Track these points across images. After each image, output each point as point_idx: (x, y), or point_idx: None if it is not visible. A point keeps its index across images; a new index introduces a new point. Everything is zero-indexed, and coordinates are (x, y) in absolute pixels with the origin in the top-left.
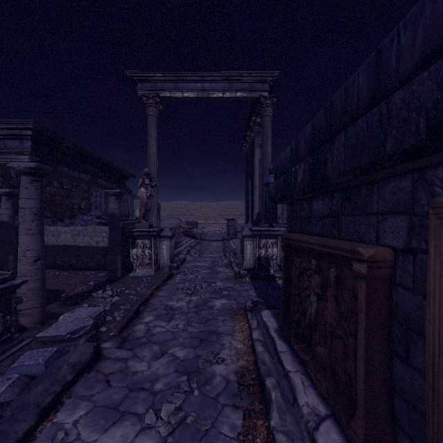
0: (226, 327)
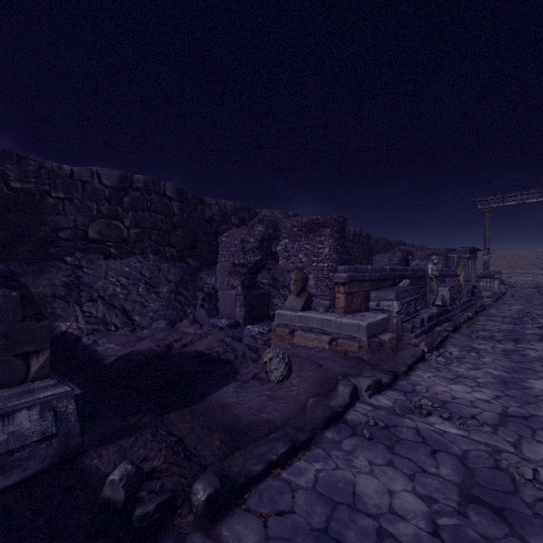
0: (537, 301)
